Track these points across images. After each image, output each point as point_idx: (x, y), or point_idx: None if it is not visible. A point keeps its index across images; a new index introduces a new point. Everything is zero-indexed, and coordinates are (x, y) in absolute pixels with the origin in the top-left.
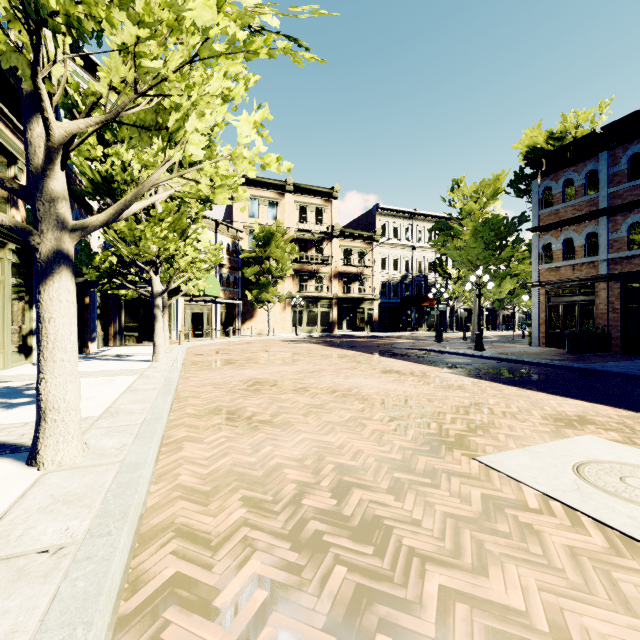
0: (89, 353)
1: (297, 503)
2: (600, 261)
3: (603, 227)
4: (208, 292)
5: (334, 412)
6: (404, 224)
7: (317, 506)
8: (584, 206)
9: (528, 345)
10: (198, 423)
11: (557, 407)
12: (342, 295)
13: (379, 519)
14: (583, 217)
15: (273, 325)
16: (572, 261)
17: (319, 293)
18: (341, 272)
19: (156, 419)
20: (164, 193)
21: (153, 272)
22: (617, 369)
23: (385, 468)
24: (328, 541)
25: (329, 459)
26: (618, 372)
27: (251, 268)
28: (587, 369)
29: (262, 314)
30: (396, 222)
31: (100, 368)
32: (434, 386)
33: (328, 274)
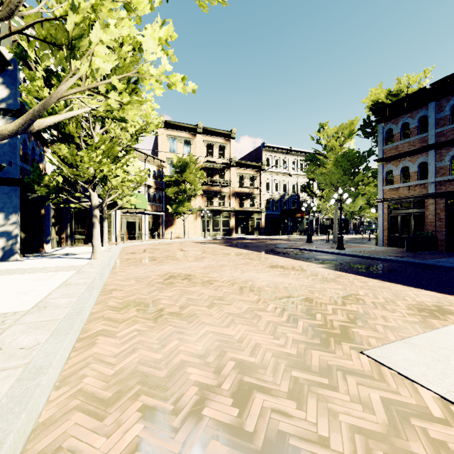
0: (44, 252)
1: (197, 414)
2: (429, 183)
3: (431, 158)
4: (138, 206)
5: (233, 304)
6: (283, 158)
7: (218, 418)
8: (417, 142)
9: (375, 245)
10: (116, 316)
11: (415, 297)
12: (238, 209)
13: (284, 437)
14: (416, 151)
15: (188, 230)
16: (408, 183)
17: (221, 207)
18: (237, 192)
19: (77, 314)
20: (79, 110)
21: (91, 189)
22: (449, 264)
23: (282, 365)
24: None
25: (230, 355)
26: (451, 267)
27: (171, 188)
28: (426, 264)
29: (179, 222)
30: (277, 156)
31: (47, 265)
32: (312, 279)
33: (228, 193)
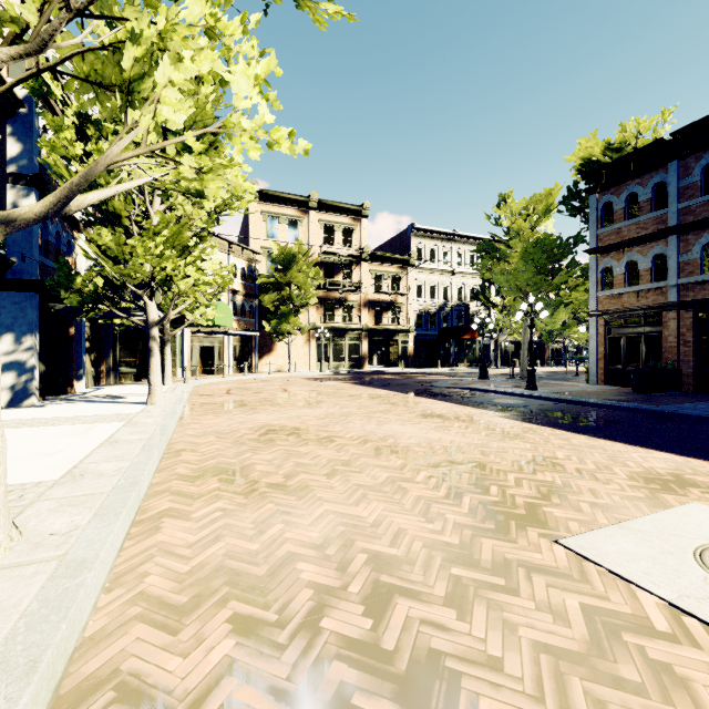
0: (74, 393)
1: (313, 626)
2: (669, 287)
3: (673, 248)
4: (218, 322)
5: (366, 471)
6: (442, 247)
7: (343, 632)
8: (650, 224)
9: (585, 383)
10: (188, 488)
11: (642, 462)
12: (373, 326)
13: (437, 657)
14: (649, 236)
15: (295, 360)
16: (636, 287)
17: (347, 324)
18: (372, 300)
19: (130, 485)
20: (135, 181)
21: (148, 297)
22: (698, 412)
23: (438, 559)
24: (360, 707)
25: (360, 545)
26: (700, 416)
27: (269, 295)
28: (662, 412)
29: (282, 348)
30: (433, 244)
31: (81, 413)
32: (486, 434)
33: (357, 302)
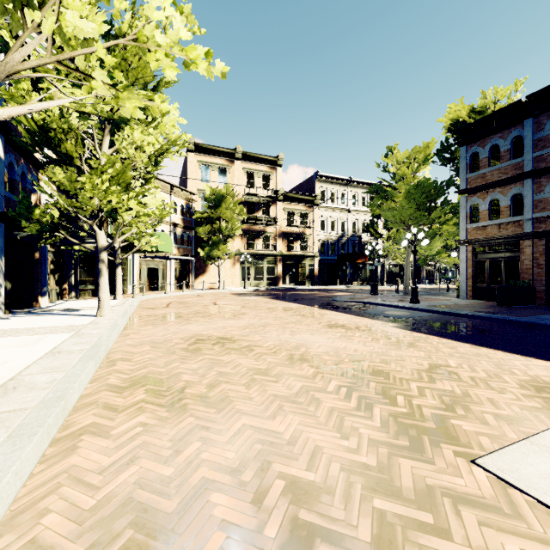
0: (39, 307)
1: None
2: (525, 220)
3: (528, 189)
4: (161, 248)
5: (281, 380)
6: (340, 190)
7: None
8: (509, 169)
9: (456, 297)
10: (115, 400)
11: (526, 370)
12: (286, 252)
13: None
14: (509, 180)
15: (224, 279)
16: (498, 220)
17: (265, 251)
18: (285, 232)
19: (56, 399)
20: (53, 101)
21: (97, 226)
22: None
23: (358, 487)
24: None
25: (277, 468)
26: None
27: (203, 227)
28: (527, 322)
29: (213, 269)
30: (333, 188)
31: (38, 324)
32: (384, 343)
33: (273, 234)
